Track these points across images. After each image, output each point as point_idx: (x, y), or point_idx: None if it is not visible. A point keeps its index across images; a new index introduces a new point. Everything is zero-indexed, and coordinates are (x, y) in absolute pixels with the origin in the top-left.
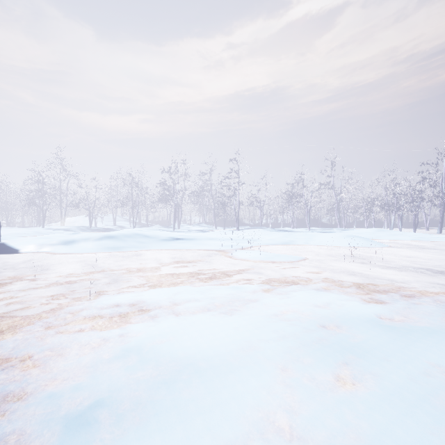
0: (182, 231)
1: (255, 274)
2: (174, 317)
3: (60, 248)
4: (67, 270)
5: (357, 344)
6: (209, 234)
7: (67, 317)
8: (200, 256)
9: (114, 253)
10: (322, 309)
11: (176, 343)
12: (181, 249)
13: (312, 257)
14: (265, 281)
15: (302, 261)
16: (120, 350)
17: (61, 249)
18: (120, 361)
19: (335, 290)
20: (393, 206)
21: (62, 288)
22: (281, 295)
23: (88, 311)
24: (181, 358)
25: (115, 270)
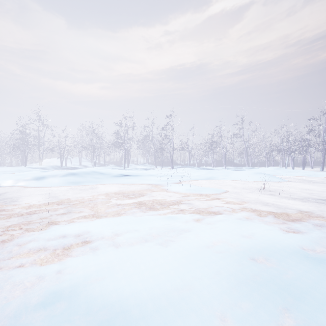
0: (130, 169)
1: (186, 205)
2: (113, 250)
3: (32, 183)
4: (31, 202)
5: (292, 282)
6: (150, 172)
7: (13, 250)
8: (142, 189)
9: (75, 187)
10: (248, 239)
11: (110, 283)
12: (128, 183)
13: (230, 189)
14: (195, 212)
15: (224, 193)
16: (51, 293)
17: (33, 183)
18: (47, 309)
19: (255, 220)
20: (287, 151)
21: (21, 218)
22: (210, 225)
23: (35, 244)
24: (113, 304)
25: (71, 202)
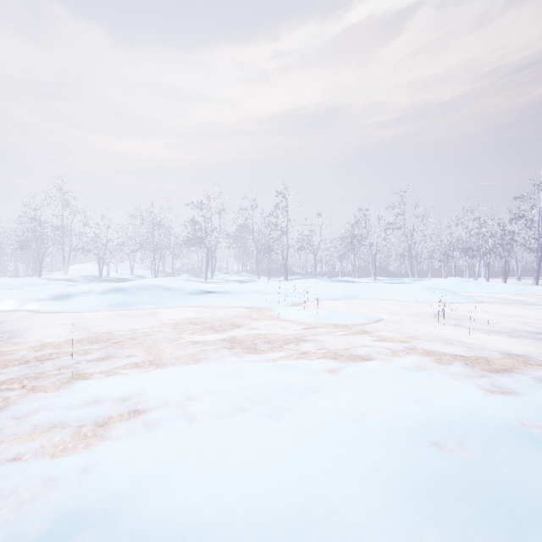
0: (216, 281)
1: (312, 344)
2: (184, 426)
3: (49, 305)
4: (45, 338)
5: (512, 491)
6: (250, 286)
7: (5, 427)
8: (236, 316)
9: (121, 311)
10: (424, 407)
11: (177, 494)
12: (211, 305)
13: (383, 316)
14: (328, 356)
15: (374, 322)
16: (67, 514)
17: (50, 306)
18: None
19: (433, 370)
20: (478, 251)
21: (26, 368)
22: (355, 379)
23: (45, 415)
24: (183, 536)
25: (115, 338)
